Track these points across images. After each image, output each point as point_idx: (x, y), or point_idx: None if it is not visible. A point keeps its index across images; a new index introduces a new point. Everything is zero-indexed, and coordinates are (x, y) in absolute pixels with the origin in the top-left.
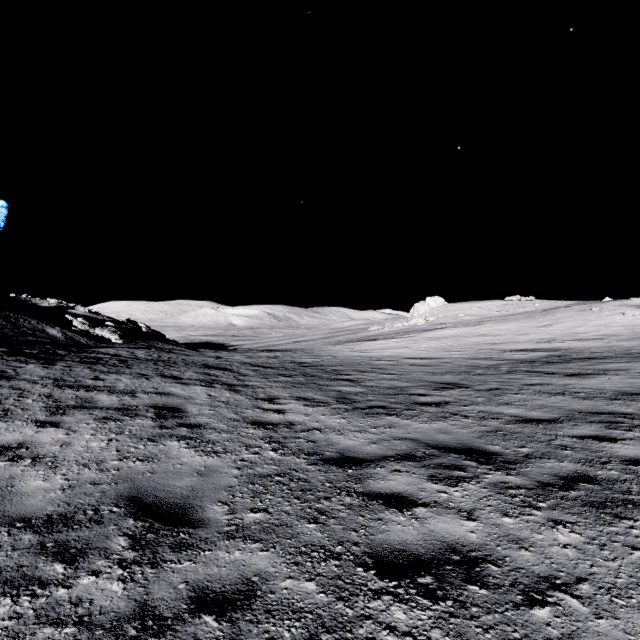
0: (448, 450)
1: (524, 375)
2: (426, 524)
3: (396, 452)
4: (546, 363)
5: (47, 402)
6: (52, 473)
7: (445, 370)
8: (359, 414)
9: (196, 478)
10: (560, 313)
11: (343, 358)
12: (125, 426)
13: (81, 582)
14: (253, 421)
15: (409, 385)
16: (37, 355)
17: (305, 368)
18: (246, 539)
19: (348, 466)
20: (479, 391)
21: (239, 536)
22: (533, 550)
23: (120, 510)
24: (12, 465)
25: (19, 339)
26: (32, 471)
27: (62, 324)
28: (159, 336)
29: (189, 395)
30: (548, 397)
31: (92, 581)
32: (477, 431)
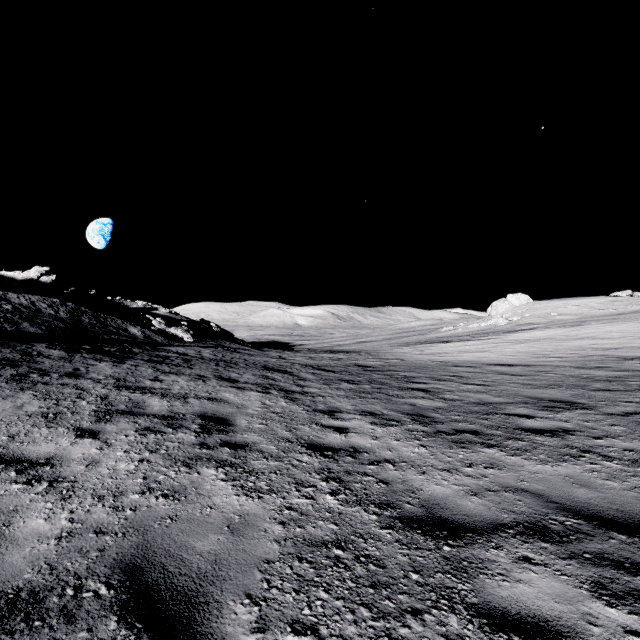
0: (604, 523)
1: None
2: None
3: (514, 517)
4: None
5: (99, 405)
6: (60, 507)
7: (547, 382)
8: (444, 441)
9: (224, 537)
10: None
11: (413, 362)
12: (164, 441)
13: None
14: (309, 443)
15: (503, 401)
16: (113, 353)
17: (370, 373)
18: None
19: (442, 537)
20: (610, 415)
21: None
22: None
23: (108, 593)
24: (25, 490)
25: (103, 337)
26: (41, 502)
27: (143, 323)
28: (228, 335)
29: (242, 403)
30: None
31: None
32: (638, 487)
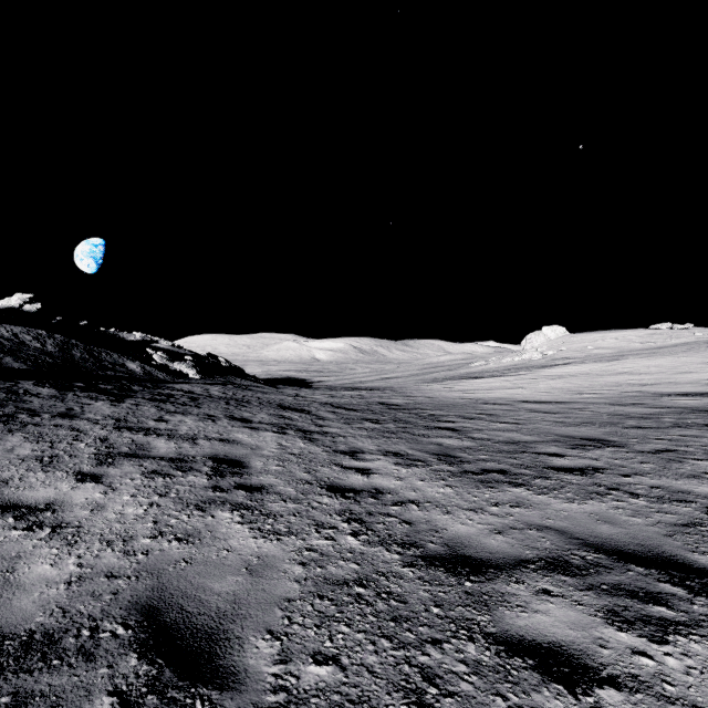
0: (623, 557)
1: (703, 431)
2: None
3: (537, 553)
4: None
5: (99, 448)
6: (66, 553)
7: (580, 419)
8: (470, 481)
9: (243, 578)
10: None
11: (441, 400)
12: (173, 485)
13: None
14: (329, 485)
15: (534, 439)
16: (110, 391)
17: (395, 411)
18: None
19: (464, 574)
20: (641, 453)
21: None
22: None
23: (126, 633)
24: (26, 536)
25: (98, 374)
26: (45, 548)
27: (142, 358)
28: (238, 371)
29: (256, 444)
30: None
31: None
32: (661, 523)
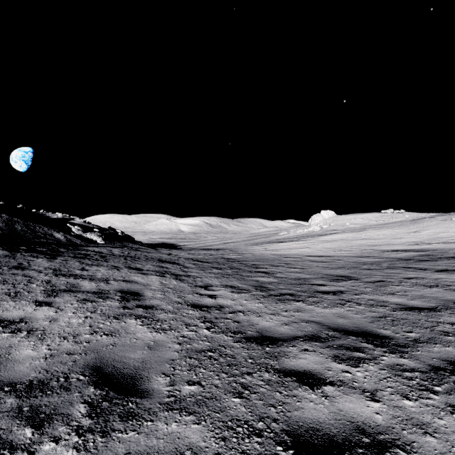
0: (347, 333)
1: (401, 270)
2: (335, 403)
3: (304, 333)
4: (418, 261)
5: (46, 286)
6: (40, 344)
7: (338, 265)
8: (273, 300)
9: (146, 351)
10: (426, 222)
11: (259, 255)
12: (98, 306)
13: (43, 448)
14: (192, 304)
15: (311, 277)
16: (45, 252)
17: (232, 263)
18: (182, 411)
19: (266, 344)
20: (367, 283)
21: (176, 408)
22: (438, 436)
23: (85, 378)
24: (12, 336)
25: (35, 241)
26: (26, 341)
27: (64, 230)
28: (130, 239)
29: (147, 282)
30: (424, 289)
31: (52, 448)
32: (369, 316)
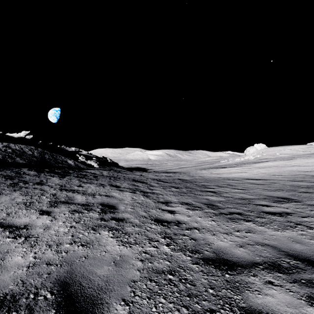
0: (311, 263)
1: None
2: None
3: (262, 259)
4: None
5: (52, 198)
6: (29, 251)
7: (276, 188)
8: (224, 218)
9: (112, 267)
10: None
11: (207, 178)
12: (82, 217)
13: None
14: (155, 218)
15: (253, 197)
16: (59, 173)
17: (186, 183)
18: None
19: (224, 269)
20: (310, 205)
21: None
22: None
23: (51, 297)
24: (13, 241)
25: (55, 165)
26: (20, 248)
27: (74, 158)
28: (115, 164)
29: (122, 198)
30: None
31: None
32: None
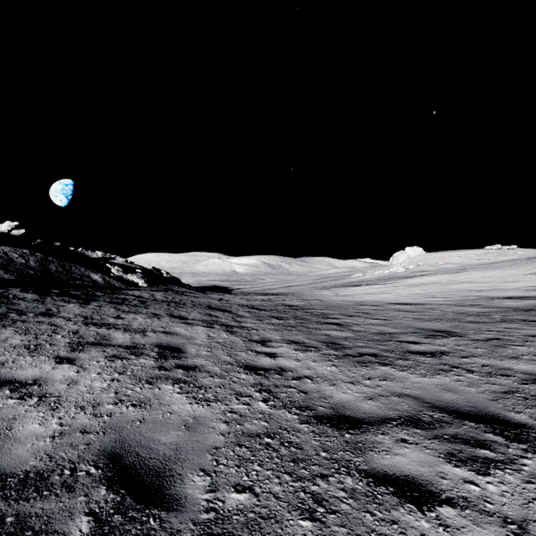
0: (460, 415)
1: (522, 324)
2: None
3: (398, 413)
4: None
5: (72, 338)
6: (50, 415)
7: (432, 316)
8: (350, 362)
9: (182, 432)
10: None
11: (329, 302)
12: (129, 365)
13: None
14: (245, 365)
15: (398, 331)
16: (79, 296)
17: (295, 311)
18: None
19: (344, 428)
20: (476, 341)
21: (217, 532)
22: None
23: (97, 472)
24: (20, 404)
25: (69, 283)
26: (34, 412)
27: (103, 271)
28: (176, 281)
29: (191, 335)
30: None
31: None
32: (488, 391)
